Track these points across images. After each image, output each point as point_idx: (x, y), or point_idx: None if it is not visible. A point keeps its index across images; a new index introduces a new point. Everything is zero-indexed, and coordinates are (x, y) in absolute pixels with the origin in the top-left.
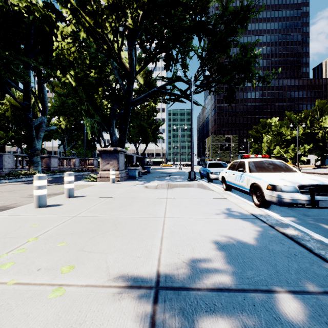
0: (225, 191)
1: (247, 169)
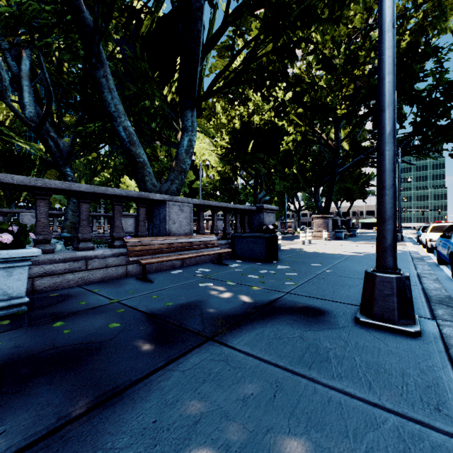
0: (421, 249)
1: (428, 231)
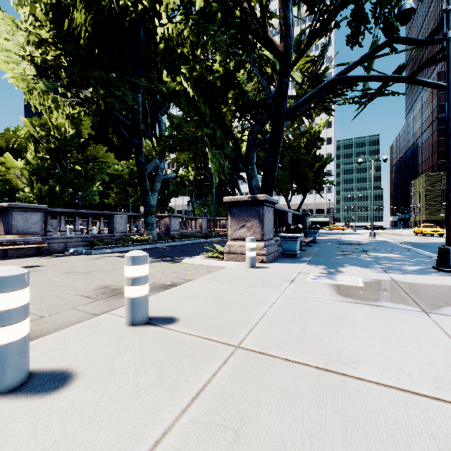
0: None
1: None
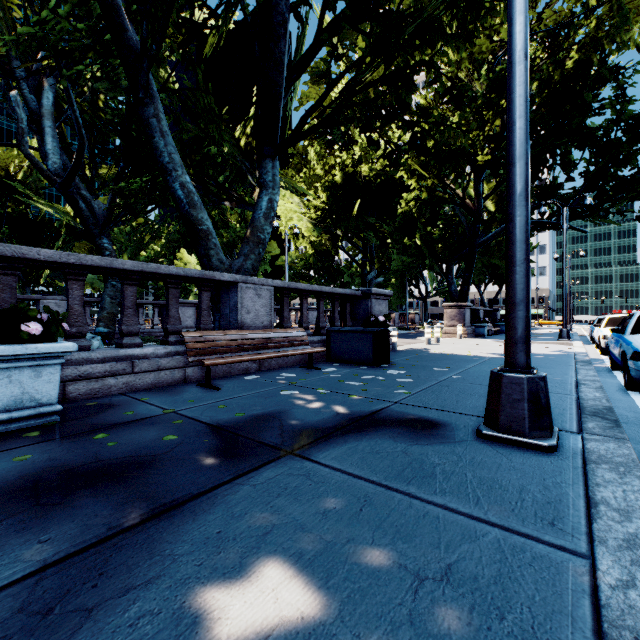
0: (594, 349)
1: (602, 325)
